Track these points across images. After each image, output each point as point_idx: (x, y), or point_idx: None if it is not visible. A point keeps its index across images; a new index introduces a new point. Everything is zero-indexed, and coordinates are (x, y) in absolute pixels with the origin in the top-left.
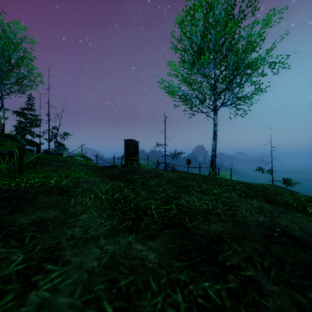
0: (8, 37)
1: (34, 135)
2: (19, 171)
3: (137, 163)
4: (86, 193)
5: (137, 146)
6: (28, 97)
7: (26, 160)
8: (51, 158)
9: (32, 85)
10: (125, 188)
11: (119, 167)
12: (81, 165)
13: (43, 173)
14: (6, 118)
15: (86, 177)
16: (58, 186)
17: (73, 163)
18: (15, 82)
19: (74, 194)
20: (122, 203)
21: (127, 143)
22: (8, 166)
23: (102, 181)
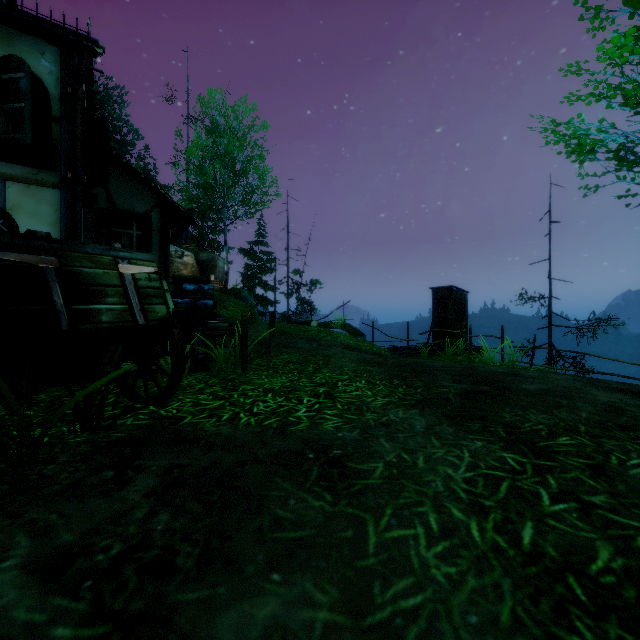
0: (232, 128)
1: (266, 288)
2: (242, 366)
3: (464, 342)
4: (405, 494)
5: (464, 303)
6: (258, 224)
7: (254, 337)
8: (292, 331)
9: (264, 200)
10: (538, 489)
11: (423, 353)
12: (348, 350)
13: (281, 374)
14: (230, 262)
15: (377, 403)
16: (317, 439)
17: (331, 343)
18: (241, 200)
19: (369, 490)
20: (586, 609)
21: (440, 296)
22: (227, 353)
23: (431, 428)
